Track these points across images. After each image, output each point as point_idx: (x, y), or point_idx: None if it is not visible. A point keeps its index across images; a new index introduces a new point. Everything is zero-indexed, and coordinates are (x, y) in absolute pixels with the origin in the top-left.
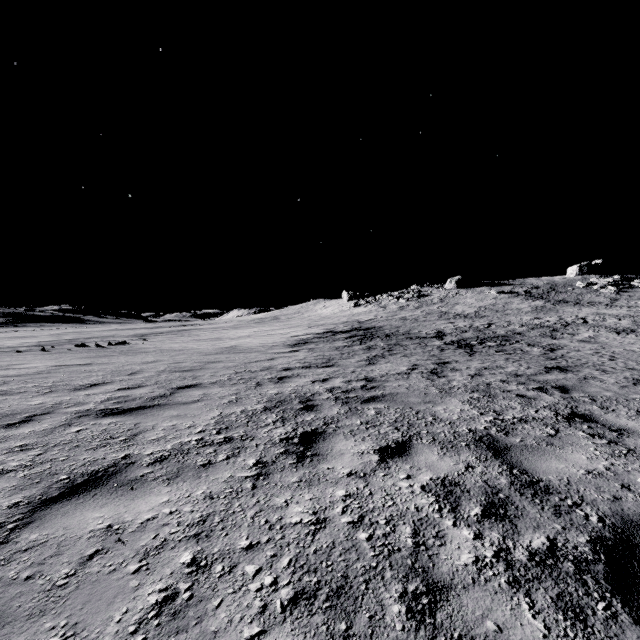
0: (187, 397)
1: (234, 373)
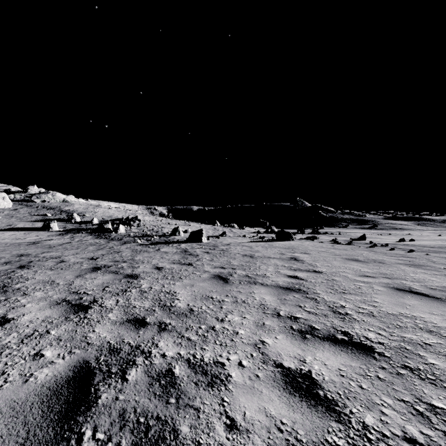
0: (96, 275)
1: (167, 290)
